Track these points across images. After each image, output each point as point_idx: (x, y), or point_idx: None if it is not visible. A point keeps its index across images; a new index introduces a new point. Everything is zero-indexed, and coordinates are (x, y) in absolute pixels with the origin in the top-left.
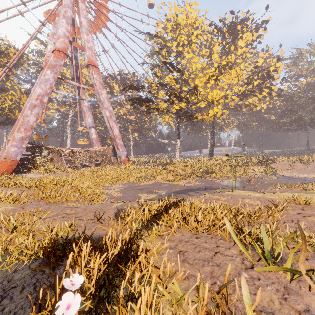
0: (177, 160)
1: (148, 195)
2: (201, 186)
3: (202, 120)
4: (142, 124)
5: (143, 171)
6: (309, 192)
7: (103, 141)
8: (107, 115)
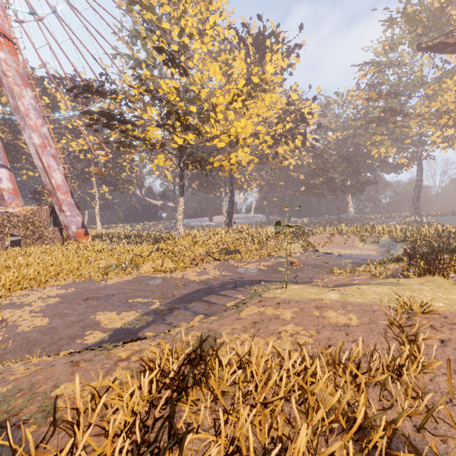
0: (180, 233)
1: (119, 315)
2: (226, 280)
3: (220, 169)
4: (117, 171)
5: (116, 254)
6: (391, 282)
7: (35, 198)
8: (34, 142)
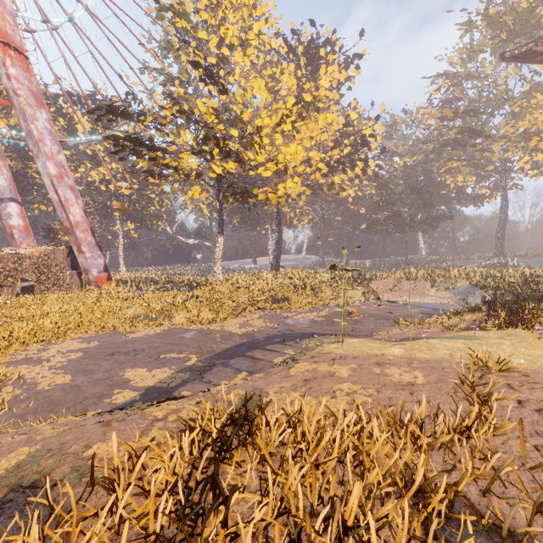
0: (219, 278)
1: (151, 372)
2: (273, 332)
3: (265, 203)
4: (144, 205)
5: (144, 303)
6: (466, 336)
7: (49, 237)
8: (49, 172)
